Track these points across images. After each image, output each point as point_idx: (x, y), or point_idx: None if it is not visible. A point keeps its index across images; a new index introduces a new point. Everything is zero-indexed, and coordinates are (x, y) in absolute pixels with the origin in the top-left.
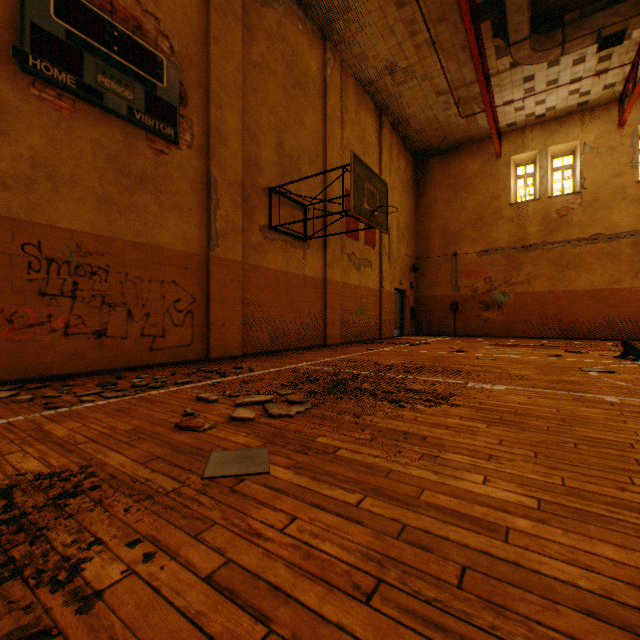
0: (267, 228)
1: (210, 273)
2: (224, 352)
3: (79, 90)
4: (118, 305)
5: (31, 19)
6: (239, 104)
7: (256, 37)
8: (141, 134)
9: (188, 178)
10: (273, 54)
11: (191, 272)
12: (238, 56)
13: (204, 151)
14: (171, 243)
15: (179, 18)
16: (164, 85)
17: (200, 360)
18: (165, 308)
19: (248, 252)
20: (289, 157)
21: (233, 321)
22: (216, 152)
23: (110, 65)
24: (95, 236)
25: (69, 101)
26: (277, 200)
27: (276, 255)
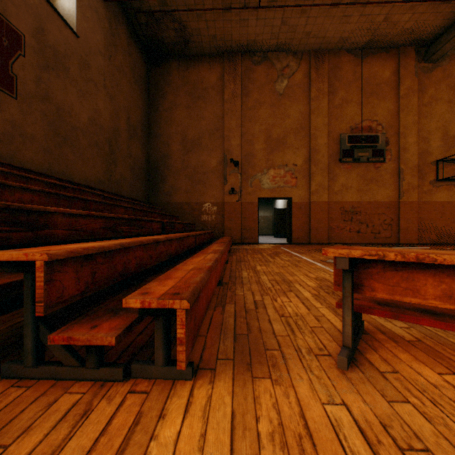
0: (434, 181)
1: (399, 208)
2: (406, 241)
3: (352, 161)
4: (363, 223)
5: (342, 149)
6: (415, 130)
7: (426, 90)
8: (370, 164)
9: (388, 172)
10: (438, 90)
11: (390, 209)
12: (414, 109)
13: (396, 159)
14: (381, 199)
15: (385, 114)
16: (379, 144)
17: (394, 244)
18: (379, 223)
19: (421, 195)
20: (452, 138)
21: (411, 228)
22: (402, 157)
23: (361, 148)
24: (356, 202)
25: (350, 165)
26: (442, 164)
27: (441, 193)
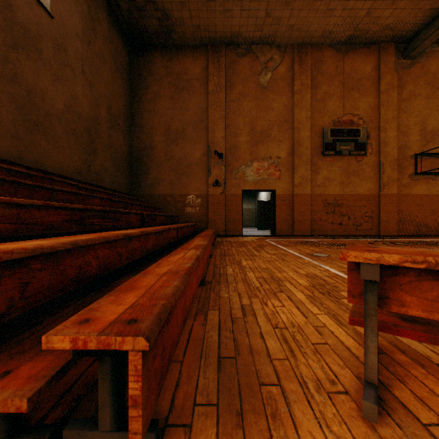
0: (413, 174)
1: (379, 201)
2: (386, 233)
3: (335, 154)
4: (345, 215)
5: (324, 142)
6: (394, 125)
7: (405, 86)
8: (352, 158)
9: (369, 166)
10: (417, 86)
11: (371, 201)
12: (394, 104)
13: (376, 152)
14: (362, 192)
15: (366, 108)
16: (360, 137)
17: (375, 235)
18: (360, 215)
19: (400, 188)
20: (430, 132)
21: (391, 220)
22: (382, 151)
23: (343, 142)
24: (338, 195)
25: (332, 158)
26: (420, 158)
27: (419, 187)
